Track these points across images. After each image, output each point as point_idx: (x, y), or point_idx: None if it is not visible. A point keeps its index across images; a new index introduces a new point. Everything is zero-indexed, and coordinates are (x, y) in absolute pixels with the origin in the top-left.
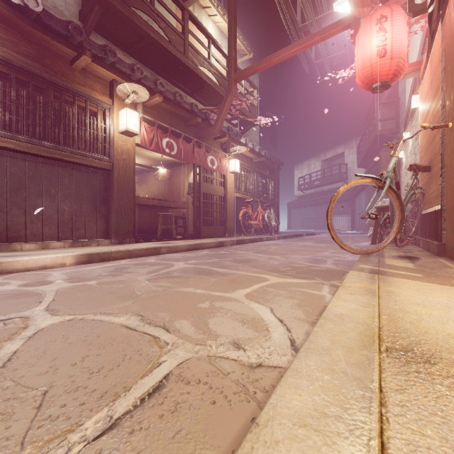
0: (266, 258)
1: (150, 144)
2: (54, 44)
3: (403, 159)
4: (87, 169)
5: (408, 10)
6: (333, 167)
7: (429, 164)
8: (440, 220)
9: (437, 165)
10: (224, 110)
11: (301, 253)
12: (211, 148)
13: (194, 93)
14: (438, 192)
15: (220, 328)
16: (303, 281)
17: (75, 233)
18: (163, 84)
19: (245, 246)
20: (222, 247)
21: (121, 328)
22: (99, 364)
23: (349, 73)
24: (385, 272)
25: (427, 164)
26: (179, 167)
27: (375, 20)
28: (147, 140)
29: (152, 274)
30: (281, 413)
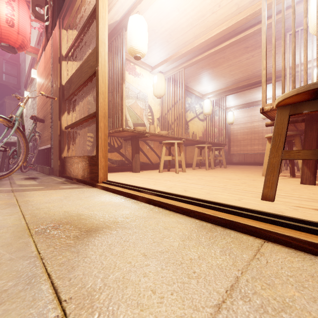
0: None
1: None
2: None
3: (24, 110)
4: None
5: (32, 10)
6: None
7: (44, 118)
8: (50, 154)
9: (49, 120)
10: None
11: None
12: None
13: None
14: (49, 136)
15: None
16: None
17: None
18: None
19: None
20: None
21: None
22: None
23: None
24: (19, 190)
25: (42, 118)
26: None
27: None
28: None
29: None
30: None
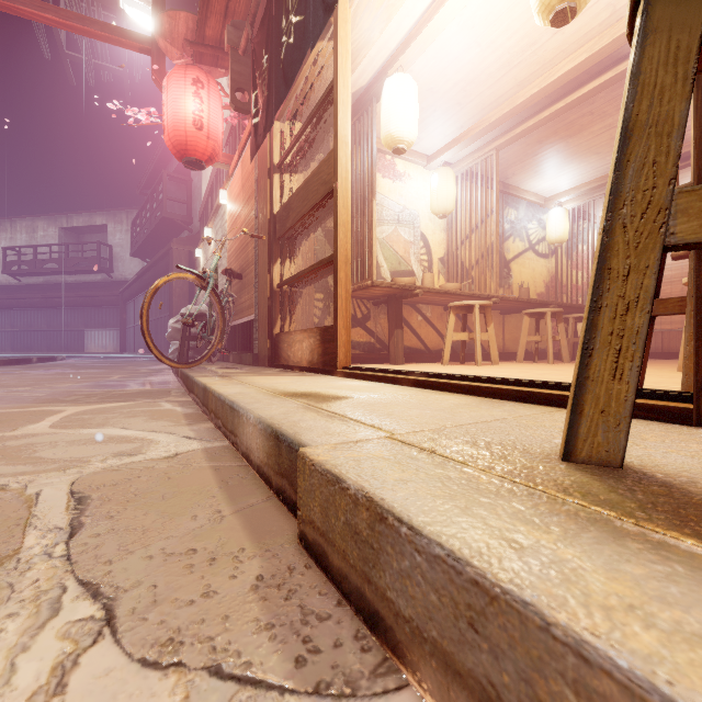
0: (3, 392)
1: None
2: None
3: (201, 260)
4: None
5: (231, 100)
6: (86, 246)
7: (241, 271)
8: (253, 331)
9: (250, 274)
10: None
11: (71, 381)
12: None
13: None
14: (251, 302)
15: (75, 454)
16: (126, 403)
17: None
18: None
19: None
20: None
21: None
22: None
23: (146, 117)
24: (229, 375)
25: (238, 271)
26: None
27: (191, 79)
28: None
29: None
30: (274, 415)
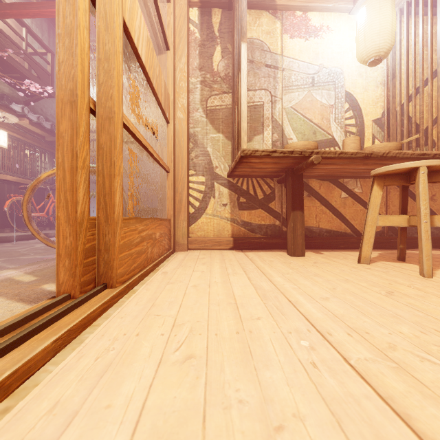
0: None
1: None
2: None
3: None
4: None
5: None
6: None
7: None
8: None
9: None
10: None
11: (54, 251)
12: None
13: None
14: None
15: None
16: None
17: None
18: None
19: None
20: None
21: None
22: None
23: None
24: None
25: None
26: None
27: None
28: None
29: None
30: None
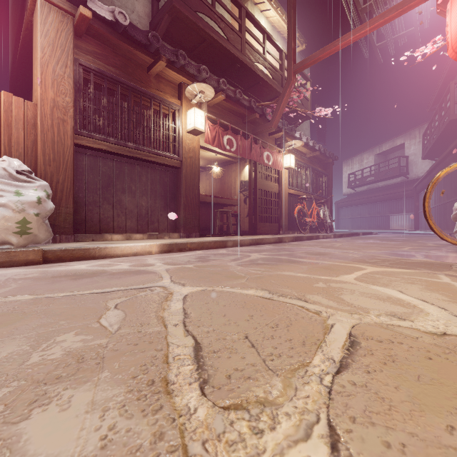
0: (340, 252)
1: (213, 141)
2: (136, 53)
3: None
4: (160, 167)
5: None
6: (390, 161)
7: None
8: None
9: None
10: (282, 103)
11: (376, 249)
12: (266, 144)
13: (247, 90)
14: None
15: (361, 303)
16: (408, 270)
17: (150, 227)
18: (225, 82)
19: (305, 242)
20: (281, 243)
21: (259, 298)
22: (271, 321)
23: (431, 48)
24: None
25: None
26: (230, 165)
27: None
28: (211, 137)
29: (237, 261)
30: None
